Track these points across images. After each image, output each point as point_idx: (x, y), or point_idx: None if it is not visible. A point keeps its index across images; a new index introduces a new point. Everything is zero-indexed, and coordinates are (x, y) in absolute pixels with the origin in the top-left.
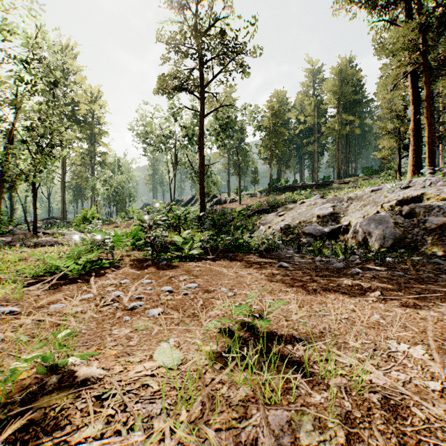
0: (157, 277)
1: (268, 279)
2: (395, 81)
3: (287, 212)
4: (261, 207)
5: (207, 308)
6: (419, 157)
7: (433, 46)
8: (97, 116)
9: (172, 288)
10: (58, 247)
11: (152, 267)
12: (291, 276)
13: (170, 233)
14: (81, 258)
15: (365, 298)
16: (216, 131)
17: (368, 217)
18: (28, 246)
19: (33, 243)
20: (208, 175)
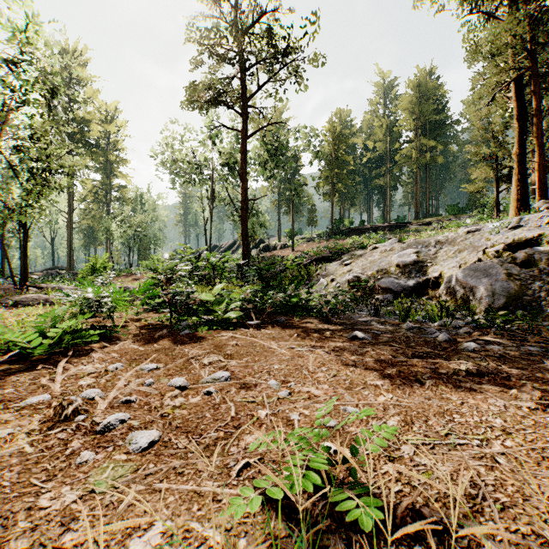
0: (169, 357)
1: (341, 360)
2: (494, 92)
3: (355, 261)
4: (321, 254)
5: (241, 426)
6: (525, 190)
7: (545, 44)
8: (113, 139)
9: (188, 379)
10: (48, 306)
11: (166, 340)
12: (375, 355)
13: (202, 288)
14: (51, 329)
15: (514, 403)
16: (263, 158)
17: (469, 267)
18: (6, 306)
19: (13, 302)
20: (253, 215)
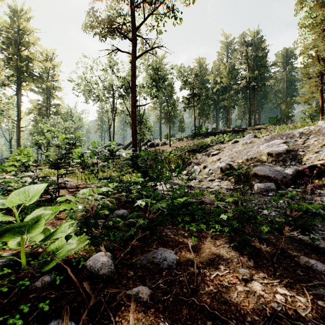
0: None
1: None
2: None
3: (220, 151)
4: (191, 147)
5: None
6: None
7: None
8: (52, 74)
9: None
10: None
11: None
12: None
13: (92, 174)
14: None
15: None
16: (149, 83)
17: None
18: None
19: None
20: (143, 122)
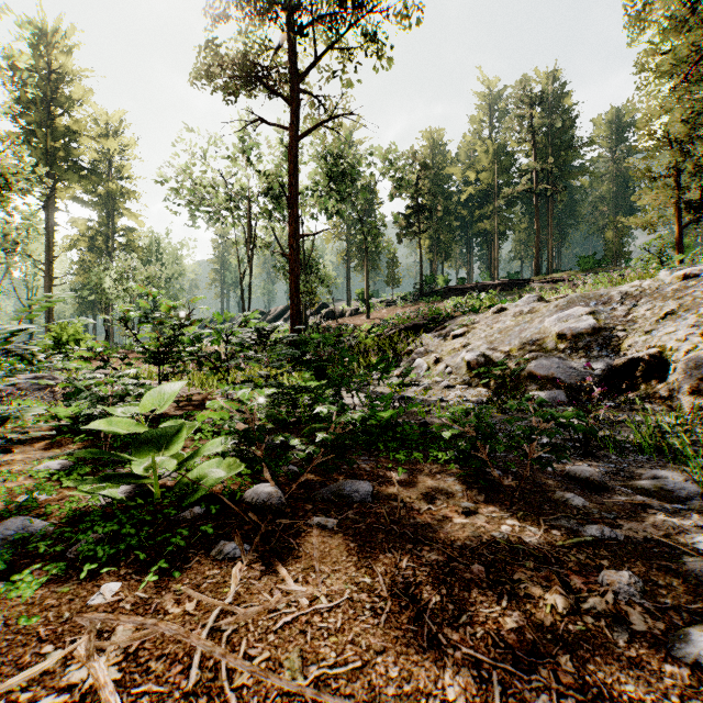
0: None
1: None
2: (692, 60)
3: (470, 330)
4: (411, 321)
5: None
6: None
7: None
8: (117, 164)
9: None
10: None
11: None
12: None
13: (213, 376)
14: None
15: None
16: (325, 184)
17: None
18: None
19: None
20: (312, 267)
